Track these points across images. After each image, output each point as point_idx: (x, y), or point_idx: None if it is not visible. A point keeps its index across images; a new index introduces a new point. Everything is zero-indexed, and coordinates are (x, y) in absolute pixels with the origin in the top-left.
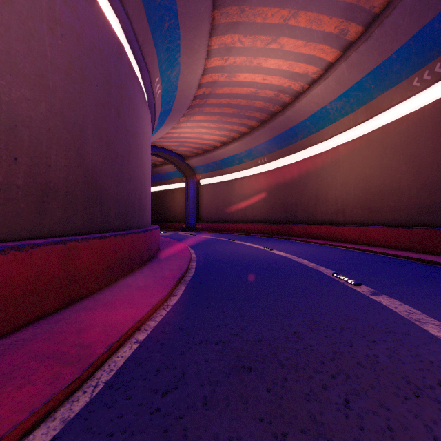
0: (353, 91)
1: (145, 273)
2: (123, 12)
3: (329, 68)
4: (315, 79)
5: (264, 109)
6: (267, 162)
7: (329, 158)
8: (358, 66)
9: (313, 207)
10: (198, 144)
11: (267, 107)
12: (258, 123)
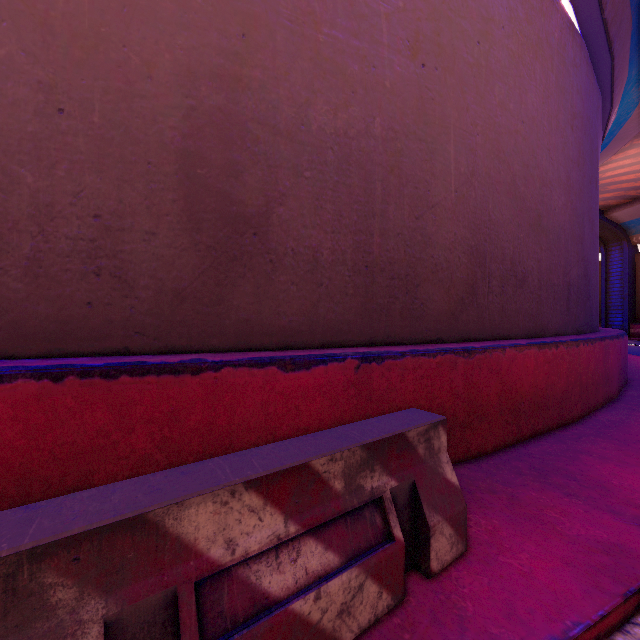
0: None
1: None
2: (606, 54)
3: None
4: None
5: None
6: None
7: None
8: None
9: None
10: None
11: None
12: None
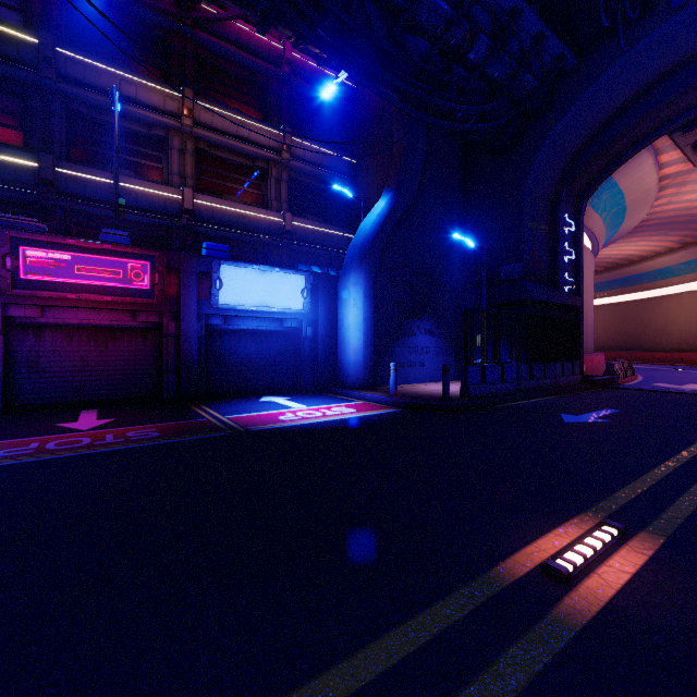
0: (692, 262)
1: None
2: None
3: (673, 250)
4: (662, 252)
5: (612, 262)
6: (606, 296)
7: (674, 301)
8: (695, 253)
9: (658, 338)
10: None
11: (615, 261)
12: (603, 269)
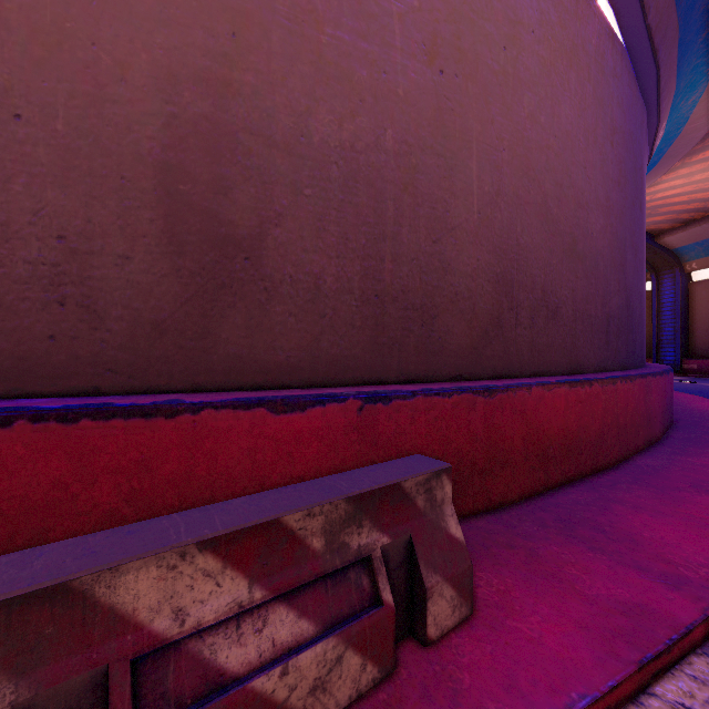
0: None
1: (700, 430)
2: (650, 64)
3: None
4: None
5: None
6: None
7: None
8: None
9: None
10: (694, 202)
11: None
12: None
